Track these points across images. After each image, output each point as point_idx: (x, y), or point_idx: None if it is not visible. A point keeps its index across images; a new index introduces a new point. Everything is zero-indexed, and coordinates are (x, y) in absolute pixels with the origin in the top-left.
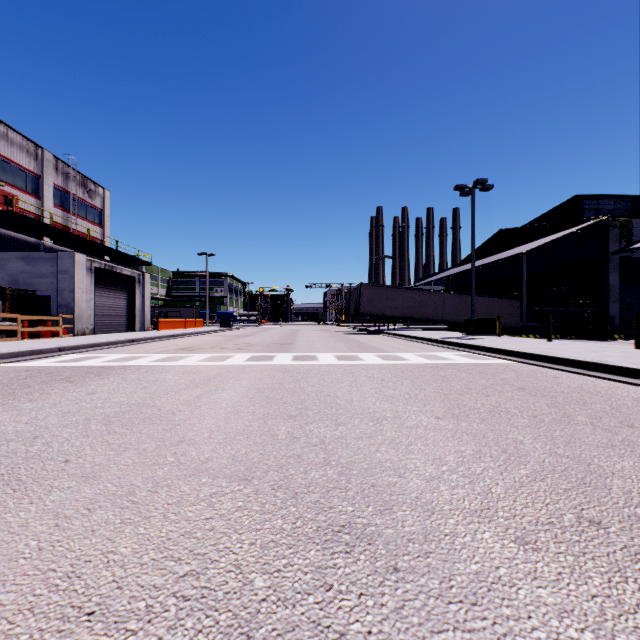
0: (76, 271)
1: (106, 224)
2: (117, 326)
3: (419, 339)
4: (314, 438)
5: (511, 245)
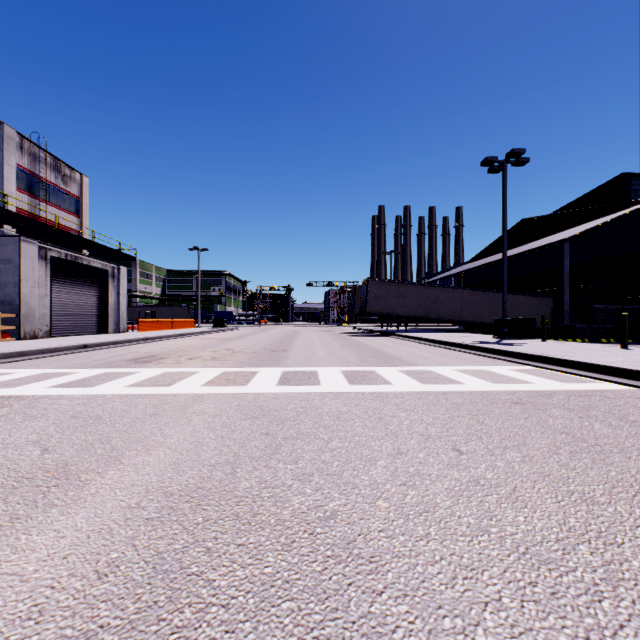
0: (22, 260)
1: (84, 214)
2: (84, 327)
3: (444, 344)
4: None
5: (537, 236)
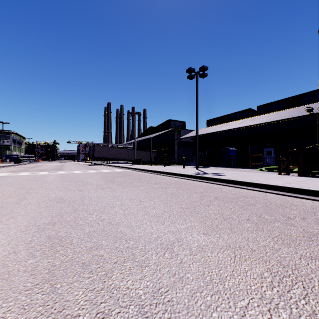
0: None
1: None
2: None
3: (115, 166)
4: (74, 179)
5: (153, 132)
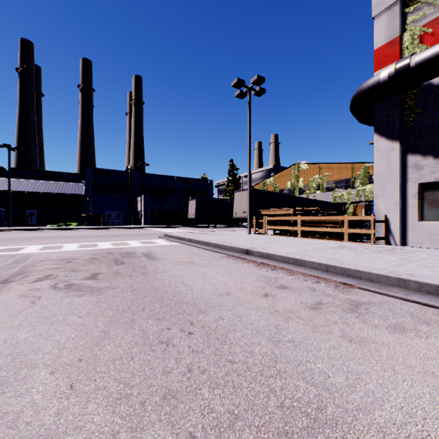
0: None
1: None
2: None
3: None
4: None
5: None
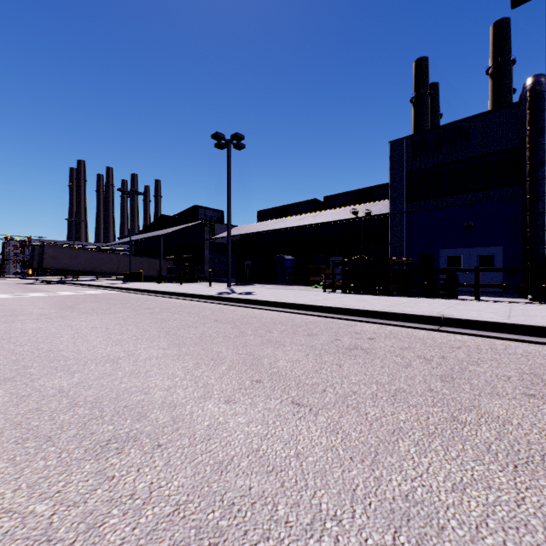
0: None
1: None
2: None
3: (88, 285)
4: None
5: (168, 226)
